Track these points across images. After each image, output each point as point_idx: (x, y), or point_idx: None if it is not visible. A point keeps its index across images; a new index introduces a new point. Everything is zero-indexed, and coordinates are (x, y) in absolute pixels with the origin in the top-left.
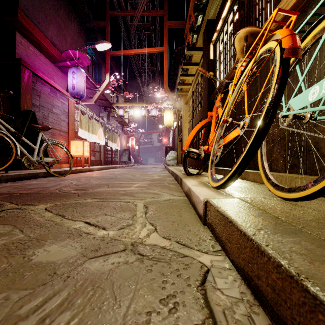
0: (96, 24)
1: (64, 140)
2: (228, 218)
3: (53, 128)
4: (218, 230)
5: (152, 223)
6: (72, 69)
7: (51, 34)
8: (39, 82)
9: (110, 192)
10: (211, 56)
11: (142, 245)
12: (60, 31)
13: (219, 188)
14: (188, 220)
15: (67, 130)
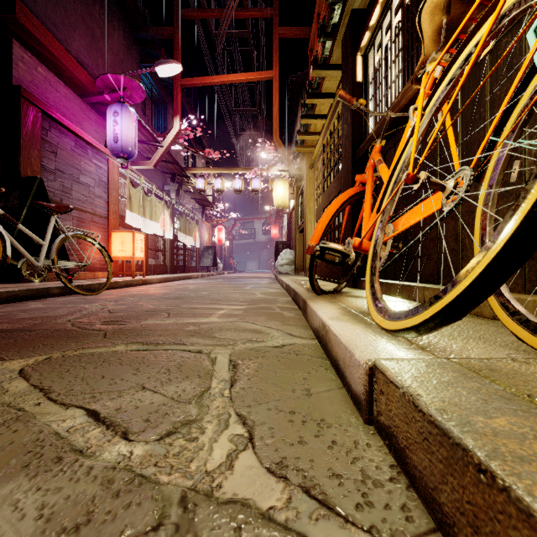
0: (156, 33)
1: (101, 231)
2: (468, 450)
3: (81, 210)
4: (419, 463)
5: (243, 416)
6: (114, 107)
7: (76, 47)
8: (55, 128)
9: (169, 327)
10: (358, 77)
11: (211, 504)
12: (93, 43)
13: (404, 334)
14: (327, 406)
15: (106, 214)
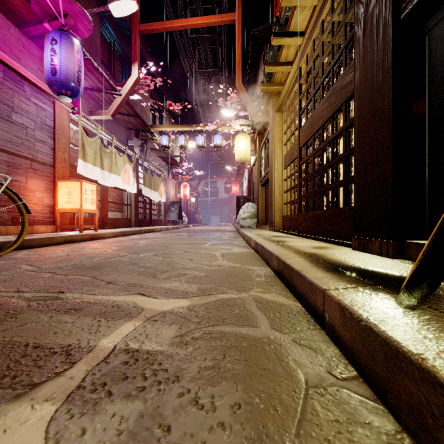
0: None
1: (44, 180)
2: None
3: (13, 154)
4: None
5: None
6: (51, 33)
7: None
8: None
9: None
10: None
11: None
12: None
13: None
14: None
15: (52, 162)
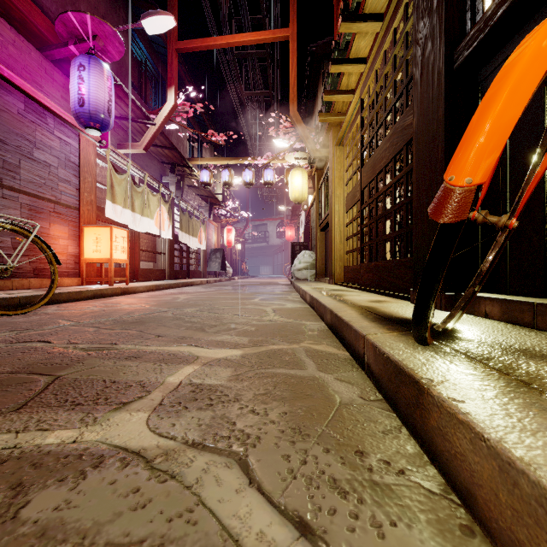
0: None
1: (69, 226)
2: None
3: (35, 196)
4: None
5: None
6: (79, 58)
7: None
8: None
9: None
10: None
11: None
12: None
13: None
14: None
15: (78, 204)
